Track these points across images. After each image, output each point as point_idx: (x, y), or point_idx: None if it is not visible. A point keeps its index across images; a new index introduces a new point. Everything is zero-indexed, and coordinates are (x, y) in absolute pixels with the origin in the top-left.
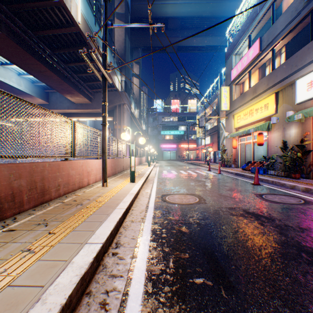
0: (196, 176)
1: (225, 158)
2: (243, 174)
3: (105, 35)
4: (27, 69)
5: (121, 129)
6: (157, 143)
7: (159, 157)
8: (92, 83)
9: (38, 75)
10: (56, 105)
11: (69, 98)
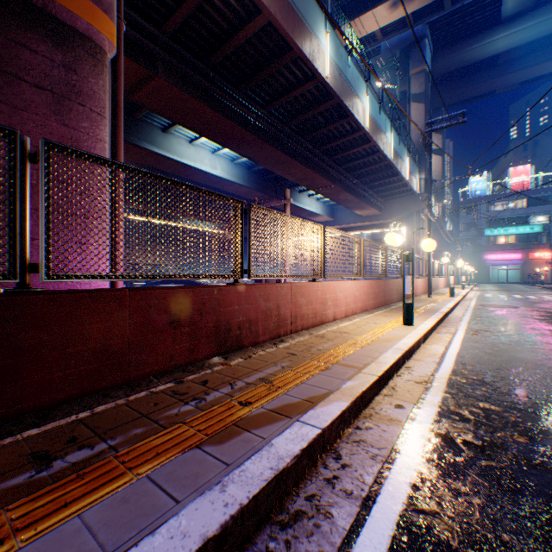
0: (533, 299)
1: None
2: None
3: (430, 190)
4: (335, 200)
5: (419, 242)
6: (475, 251)
7: (479, 277)
8: (384, 193)
9: (342, 201)
10: (340, 220)
11: (357, 213)
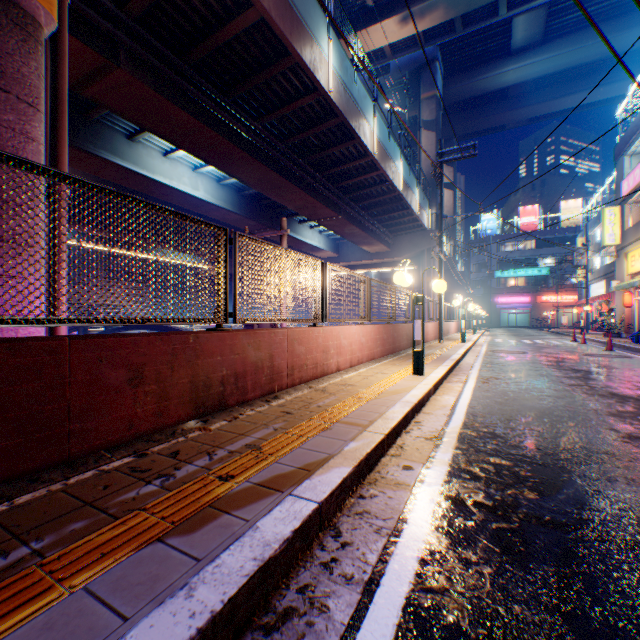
0: (541, 344)
1: (614, 323)
2: (613, 344)
3: (441, 226)
4: (340, 233)
5: (430, 283)
6: (486, 294)
7: (490, 321)
8: (394, 228)
9: (348, 235)
10: (346, 257)
11: (365, 249)
